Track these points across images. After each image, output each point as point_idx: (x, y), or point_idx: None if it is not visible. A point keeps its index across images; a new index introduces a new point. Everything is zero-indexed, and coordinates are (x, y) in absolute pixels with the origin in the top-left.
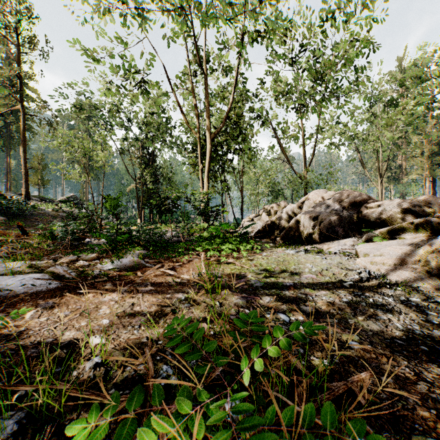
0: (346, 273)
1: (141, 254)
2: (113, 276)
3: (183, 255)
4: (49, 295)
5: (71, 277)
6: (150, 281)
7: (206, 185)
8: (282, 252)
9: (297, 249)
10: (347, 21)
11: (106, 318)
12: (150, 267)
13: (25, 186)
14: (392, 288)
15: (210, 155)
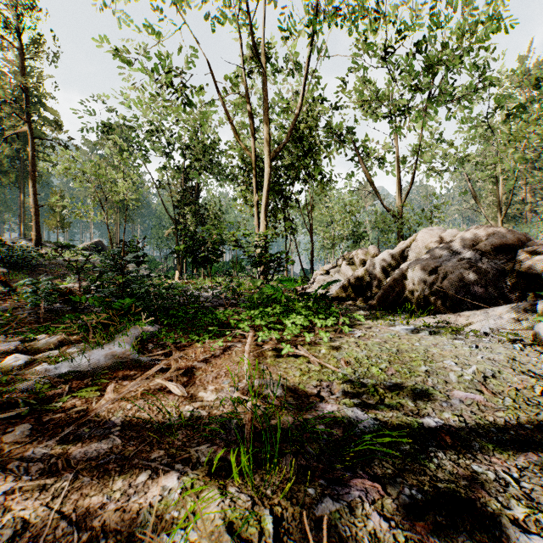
0: None
1: (145, 335)
2: (57, 393)
3: (215, 337)
4: None
5: None
6: (126, 413)
7: (263, 224)
8: (387, 330)
9: (410, 324)
10: None
11: None
12: (148, 366)
13: (35, 229)
14: None
15: (269, 181)
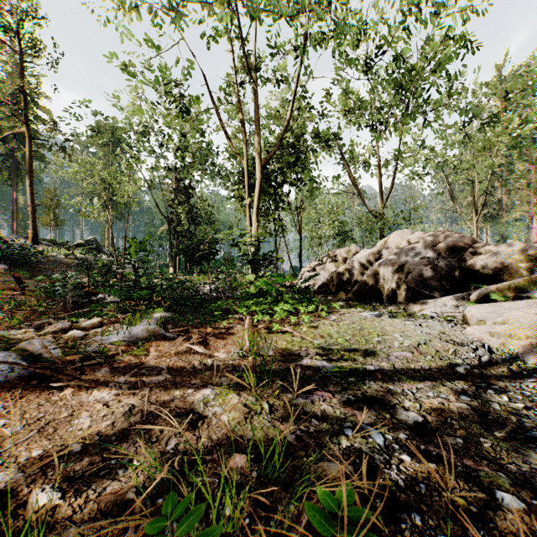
0: (456, 350)
1: (163, 318)
2: (115, 353)
3: (220, 320)
4: (5, 391)
5: (50, 357)
6: (168, 363)
7: (255, 224)
8: (357, 315)
9: (377, 311)
10: (436, 13)
11: (78, 440)
12: (173, 339)
13: (32, 227)
14: (531, 376)
15: (260, 186)
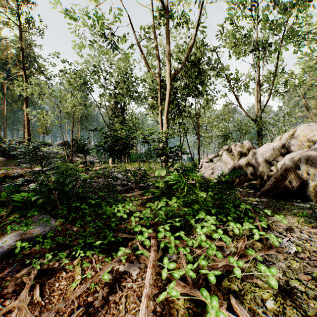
0: None
1: (19, 247)
2: None
3: (105, 255)
4: None
5: None
6: None
7: (165, 126)
8: None
9: None
10: None
11: None
12: None
13: (27, 133)
14: None
15: (169, 95)
